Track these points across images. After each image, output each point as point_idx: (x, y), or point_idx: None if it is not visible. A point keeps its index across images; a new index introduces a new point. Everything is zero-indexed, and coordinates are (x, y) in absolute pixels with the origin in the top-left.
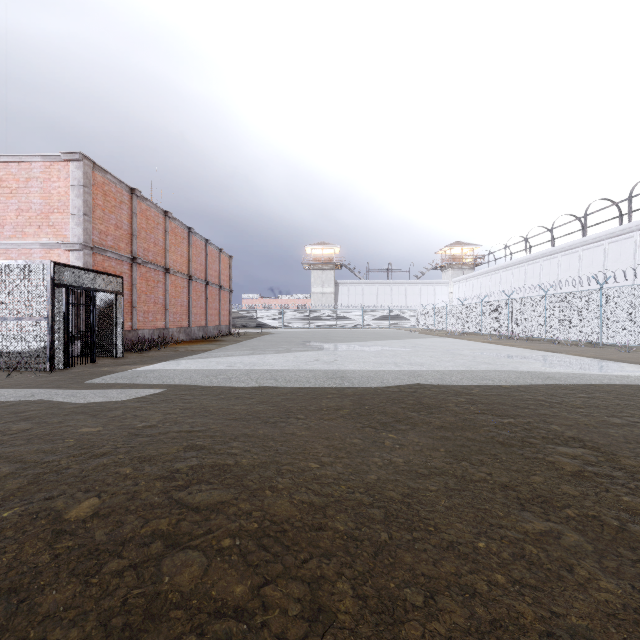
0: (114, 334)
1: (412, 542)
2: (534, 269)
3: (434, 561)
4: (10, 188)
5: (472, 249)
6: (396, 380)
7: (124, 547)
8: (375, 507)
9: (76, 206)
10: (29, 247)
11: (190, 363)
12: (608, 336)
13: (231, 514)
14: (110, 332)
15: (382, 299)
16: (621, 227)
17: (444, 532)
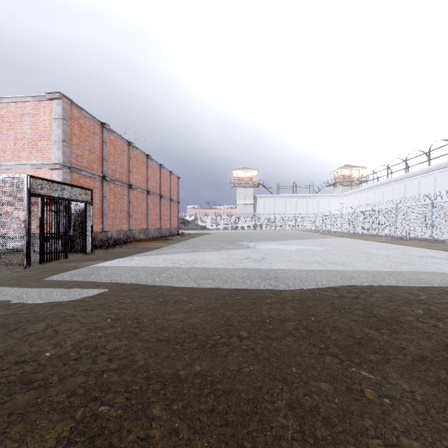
0: (84, 235)
1: None
2: (413, 184)
3: None
4: (9, 122)
5: (358, 170)
6: (330, 282)
7: None
8: None
9: (57, 134)
10: (23, 167)
11: (141, 260)
12: None
13: None
14: (82, 233)
15: (289, 208)
16: None
17: None
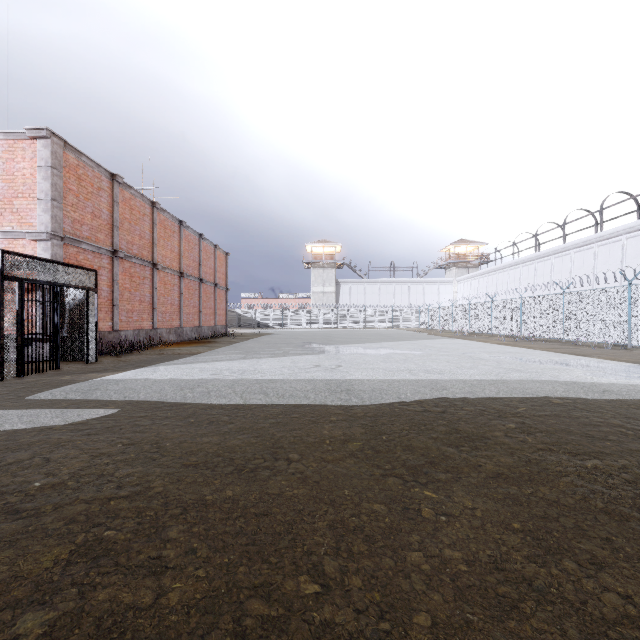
0: (85, 336)
1: None
2: (544, 267)
3: None
4: None
5: (477, 247)
6: (416, 395)
7: None
8: None
9: (43, 190)
10: None
11: (169, 370)
12: (638, 337)
13: None
14: (82, 333)
15: (384, 298)
16: None
17: None
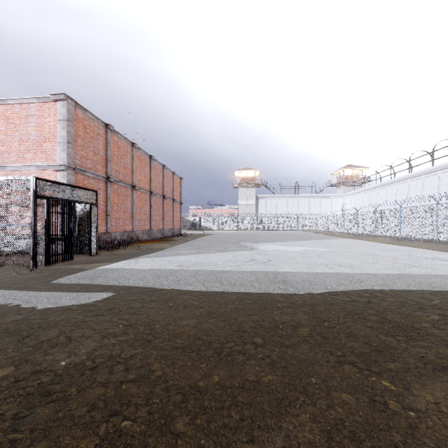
0: (89, 236)
1: None
2: (416, 184)
3: None
4: (14, 124)
5: (361, 170)
6: (340, 286)
7: None
8: None
9: (62, 136)
10: (28, 169)
11: (146, 262)
12: None
13: None
14: (87, 235)
15: (291, 209)
16: None
17: None
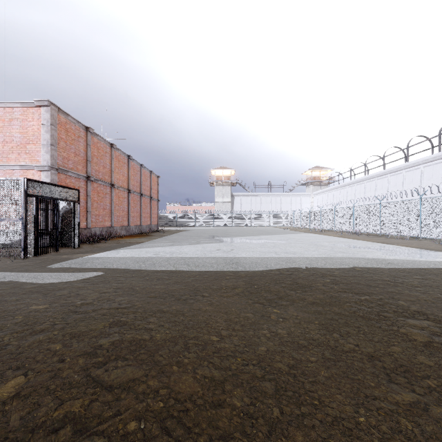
0: (72, 231)
1: (301, 418)
2: (371, 185)
3: (323, 440)
4: None
5: (327, 171)
6: (277, 265)
7: (33, 435)
8: (266, 380)
9: (45, 139)
10: (12, 168)
11: (126, 252)
12: (426, 232)
13: (140, 393)
14: (70, 229)
15: (264, 206)
16: (433, 155)
17: (327, 405)
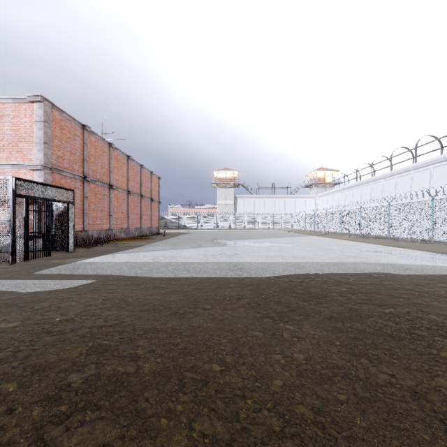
0: (67, 234)
1: None
2: (378, 187)
3: None
4: None
5: (332, 173)
6: (285, 271)
7: None
8: (287, 436)
9: (38, 136)
10: (3, 168)
11: (123, 256)
12: (438, 235)
13: None
14: (64, 232)
15: (268, 208)
16: (443, 155)
17: None
